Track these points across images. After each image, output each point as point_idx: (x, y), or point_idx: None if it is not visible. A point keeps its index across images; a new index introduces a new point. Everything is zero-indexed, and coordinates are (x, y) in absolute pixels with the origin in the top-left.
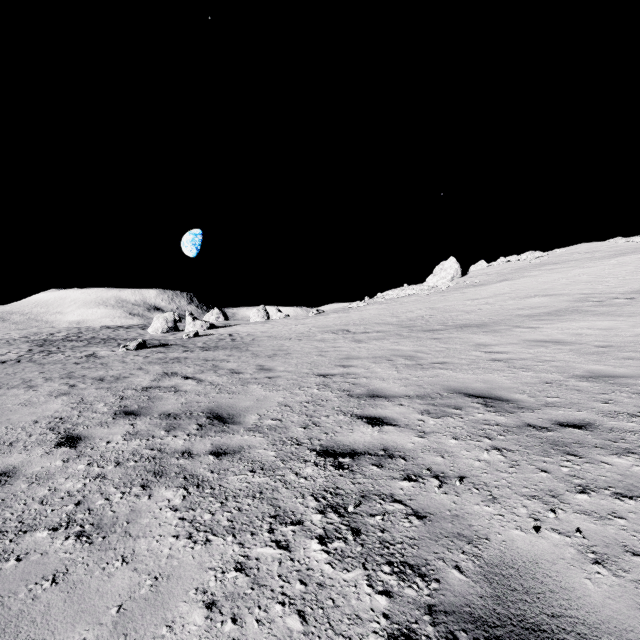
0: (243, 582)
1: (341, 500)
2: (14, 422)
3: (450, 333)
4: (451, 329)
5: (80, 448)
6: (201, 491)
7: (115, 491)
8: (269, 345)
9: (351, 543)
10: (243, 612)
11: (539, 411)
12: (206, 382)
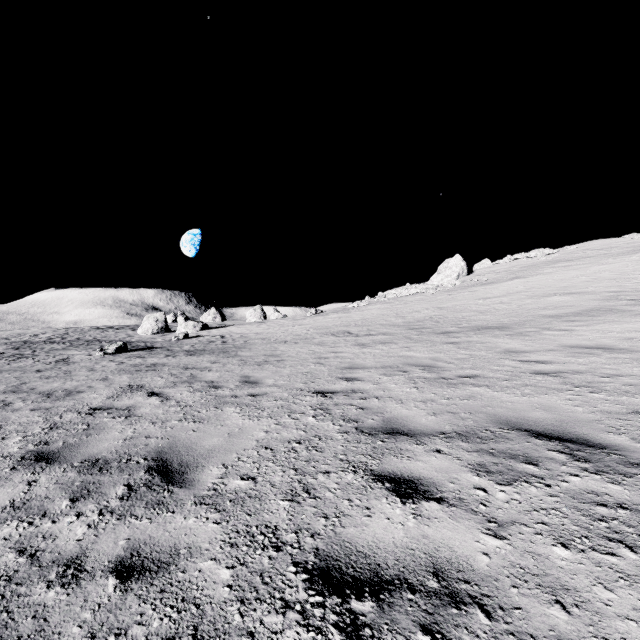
0: None
1: None
2: None
3: (468, 336)
4: (468, 331)
5: None
6: None
7: None
8: (261, 349)
9: None
10: None
11: None
12: (172, 401)
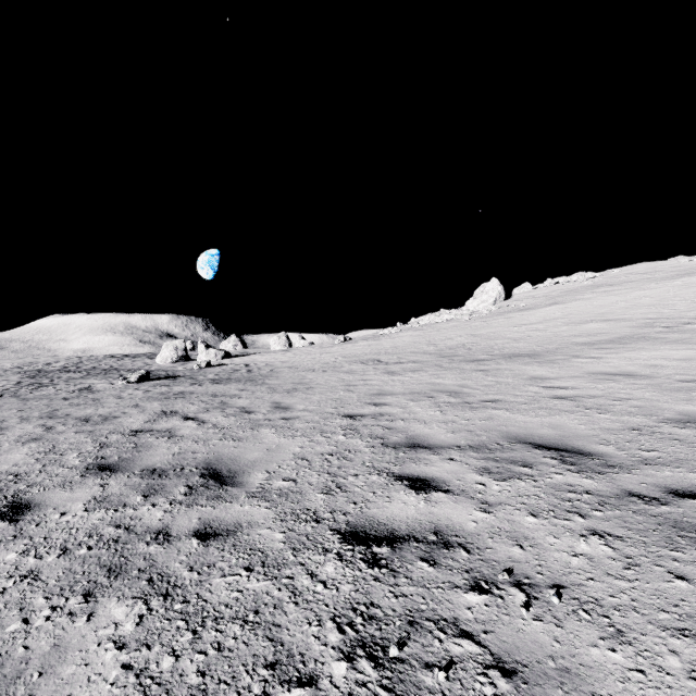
0: None
1: (378, 630)
2: None
3: (498, 364)
4: (498, 359)
5: (22, 523)
6: (168, 607)
7: (43, 604)
8: (289, 377)
9: None
10: None
11: (638, 471)
12: (209, 424)
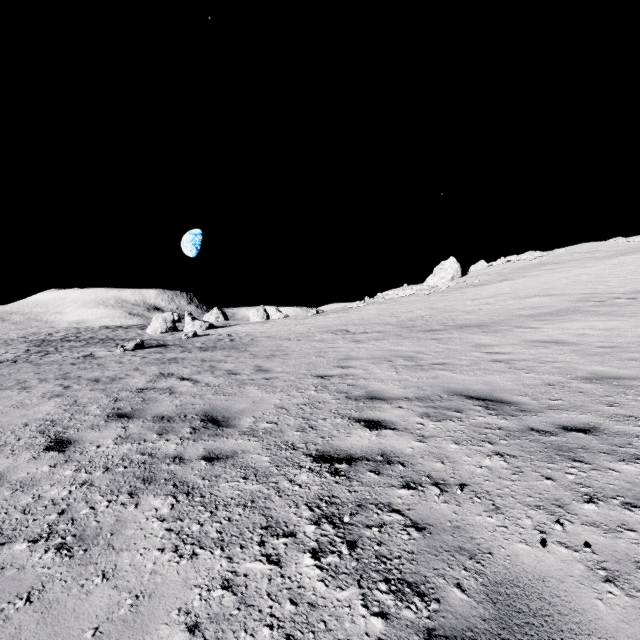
0: (229, 601)
1: (336, 510)
2: (4, 425)
3: (450, 333)
4: (451, 329)
5: (69, 453)
6: (190, 499)
7: (101, 499)
8: (268, 345)
9: (346, 558)
10: (228, 636)
11: (542, 414)
12: (202, 383)
